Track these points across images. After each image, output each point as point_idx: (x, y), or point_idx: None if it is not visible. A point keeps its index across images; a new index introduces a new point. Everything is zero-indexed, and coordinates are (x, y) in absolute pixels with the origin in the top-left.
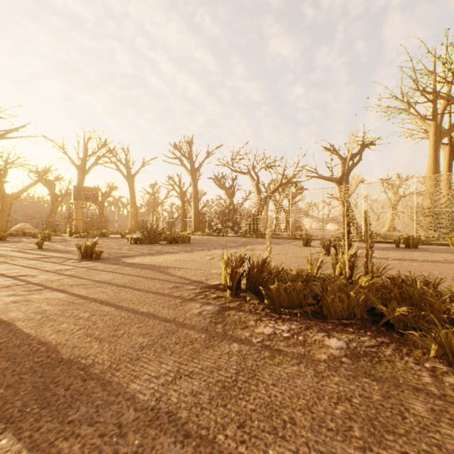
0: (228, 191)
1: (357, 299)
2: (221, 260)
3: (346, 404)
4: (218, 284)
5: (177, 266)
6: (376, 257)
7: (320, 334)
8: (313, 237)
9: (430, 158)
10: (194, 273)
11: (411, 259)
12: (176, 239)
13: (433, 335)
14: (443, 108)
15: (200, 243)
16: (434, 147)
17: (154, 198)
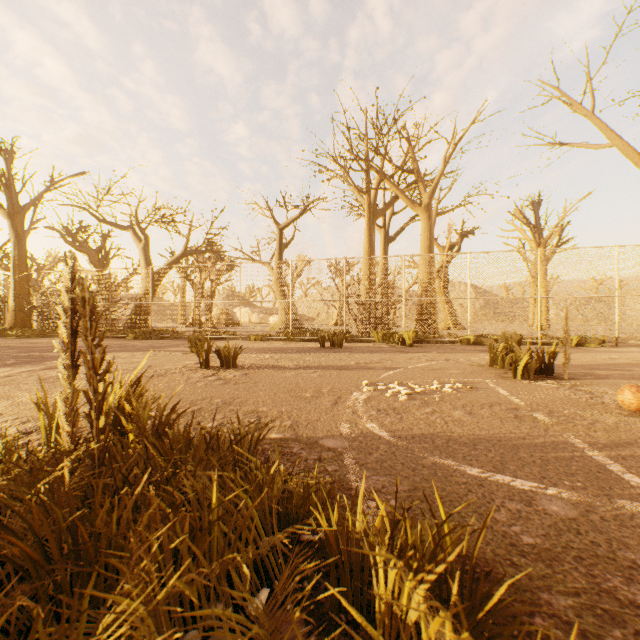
0: (94, 255)
1: None
2: None
3: None
4: None
5: None
6: (277, 365)
7: None
8: (228, 336)
9: (366, 239)
10: None
11: (319, 366)
12: None
13: None
14: (378, 184)
15: None
16: (369, 226)
17: None
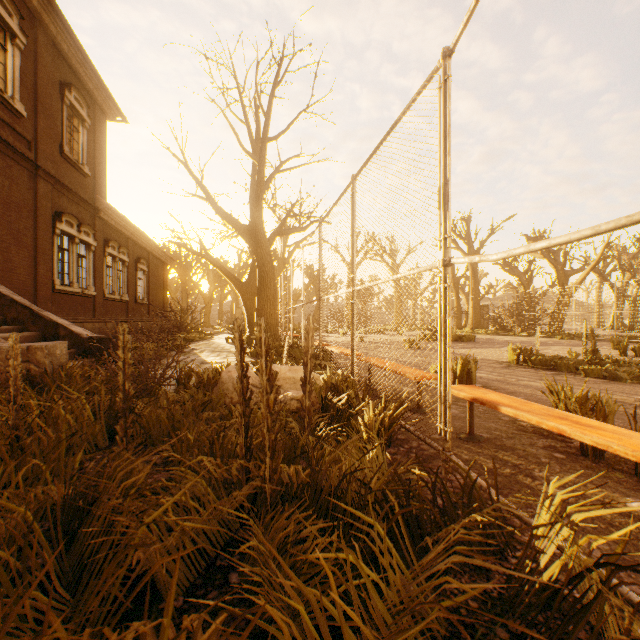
0: (521, 277)
1: (571, 364)
2: (508, 348)
3: (539, 375)
4: (506, 361)
5: (476, 354)
6: None
7: (546, 371)
8: None
9: None
10: (489, 357)
11: None
12: (461, 337)
13: (580, 368)
14: None
15: (486, 342)
16: None
17: (414, 285)
